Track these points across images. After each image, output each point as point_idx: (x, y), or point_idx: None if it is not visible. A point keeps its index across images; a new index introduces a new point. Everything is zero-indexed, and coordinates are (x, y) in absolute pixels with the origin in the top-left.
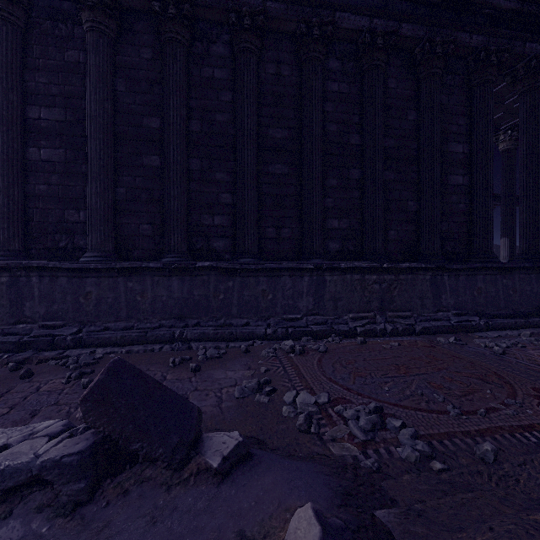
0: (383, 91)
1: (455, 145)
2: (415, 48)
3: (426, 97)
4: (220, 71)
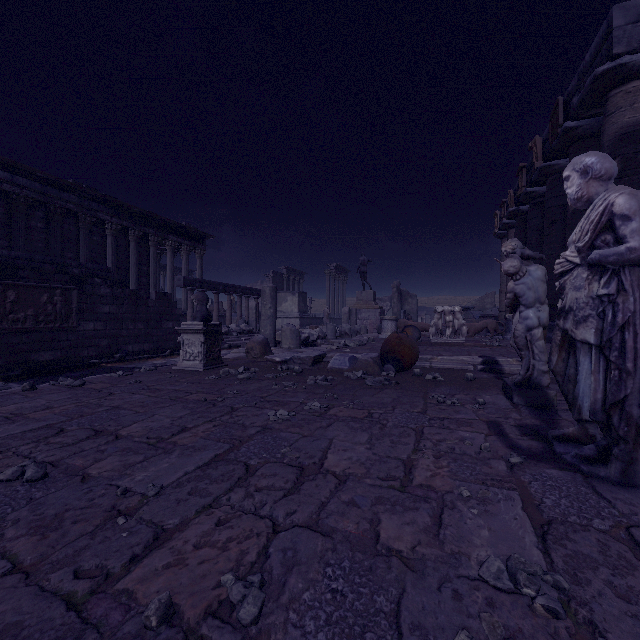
0: (116, 243)
1: (144, 267)
2: (129, 228)
3: (133, 249)
4: (41, 224)
